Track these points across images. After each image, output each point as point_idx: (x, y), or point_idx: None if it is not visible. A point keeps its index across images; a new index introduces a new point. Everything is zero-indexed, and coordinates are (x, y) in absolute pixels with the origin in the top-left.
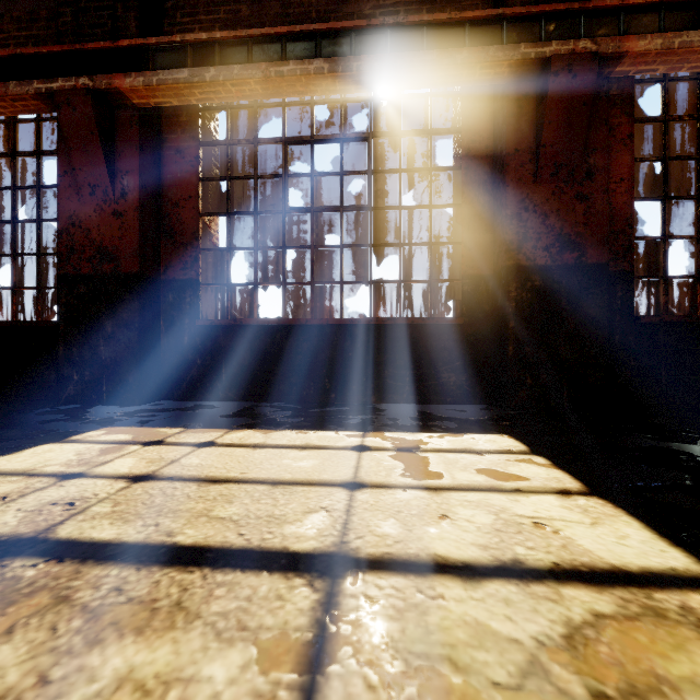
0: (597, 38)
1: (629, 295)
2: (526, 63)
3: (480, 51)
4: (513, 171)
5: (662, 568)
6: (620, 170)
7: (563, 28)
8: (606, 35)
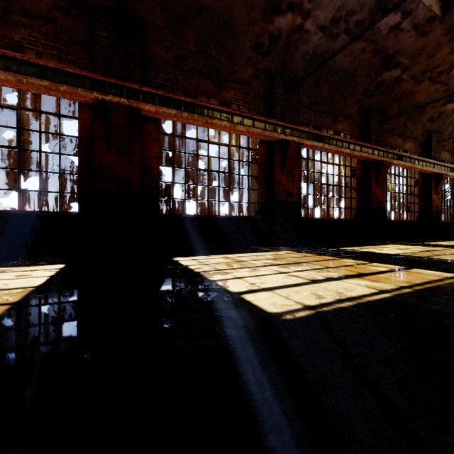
0: (129, 100)
1: (158, 205)
2: (99, 100)
3: (73, 89)
4: (97, 146)
5: (23, 287)
6: (155, 152)
7: (116, 90)
8: (135, 99)
